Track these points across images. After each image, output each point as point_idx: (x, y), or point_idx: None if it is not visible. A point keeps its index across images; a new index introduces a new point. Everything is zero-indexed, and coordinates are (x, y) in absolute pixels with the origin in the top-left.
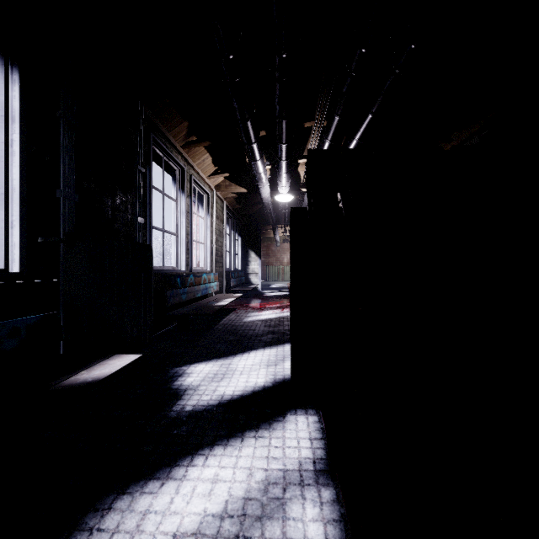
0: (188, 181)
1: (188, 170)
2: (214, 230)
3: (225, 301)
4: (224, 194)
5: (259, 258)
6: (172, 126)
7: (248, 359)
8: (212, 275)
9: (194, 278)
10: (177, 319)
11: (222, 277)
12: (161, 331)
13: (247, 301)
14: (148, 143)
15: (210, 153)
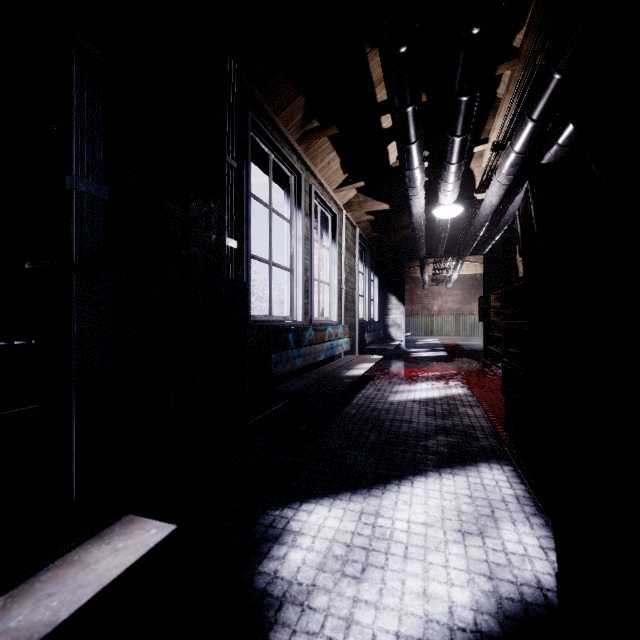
0: (306, 194)
1: (306, 178)
2: (343, 265)
3: (359, 367)
4: (356, 217)
5: (403, 304)
6: (281, 105)
7: (412, 501)
8: (340, 328)
9: (314, 333)
10: (288, 396)
11: (354, 330)
12: (266, 412)
13: (388, 365)
14: (245, 127)
15: (338, 151)
